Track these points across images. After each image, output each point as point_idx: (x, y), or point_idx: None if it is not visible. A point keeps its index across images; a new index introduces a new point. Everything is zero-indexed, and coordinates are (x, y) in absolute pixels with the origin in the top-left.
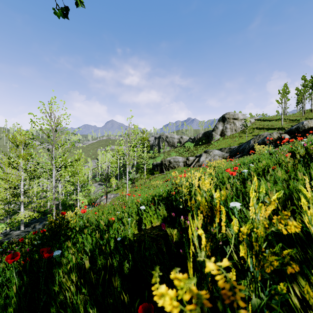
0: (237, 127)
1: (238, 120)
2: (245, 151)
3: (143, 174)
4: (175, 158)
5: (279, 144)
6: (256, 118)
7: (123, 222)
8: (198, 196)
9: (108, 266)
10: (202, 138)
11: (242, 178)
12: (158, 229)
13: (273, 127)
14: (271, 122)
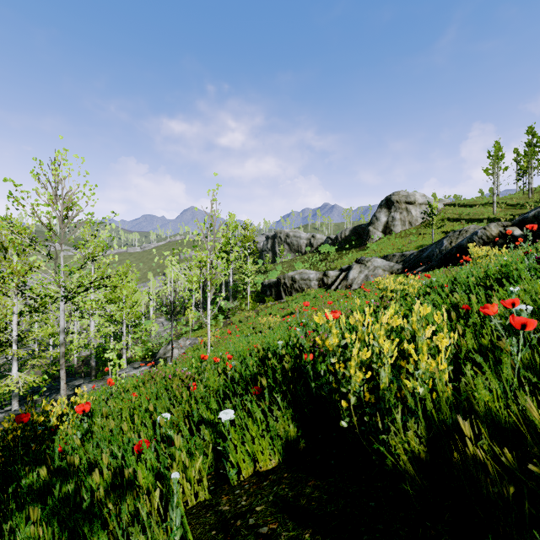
0: (414, 218)
1: (415, 205)
2: (433, 260)
3: (245, 301)
4: (303, 272)
5: None
6: (446, 202)
7: (173, 456)
8: None
9: None
10: (350, 238)
11: (507, 329)
12: (273, 498)
13: (478, 217)
14: (473, 209)
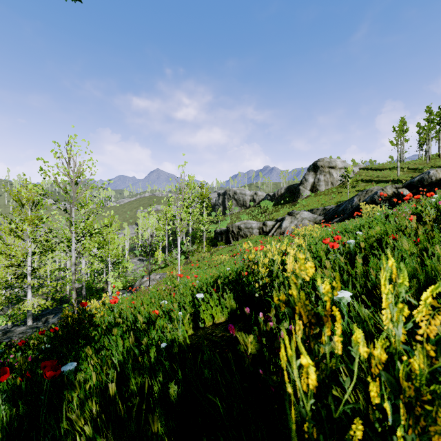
0: (335, 180)
1: (336, 169)
2: (346, 213)
3: (202, 245)
4: (247, 222)
5: (398, 203)
6: (361, 166)
7: (172, 317)
8: (292, 287)
9: (147, 388)
10: (284, 195)
11: (346, 253)
12: (223, 328)
13: (386, 179)
14: (382, 172)
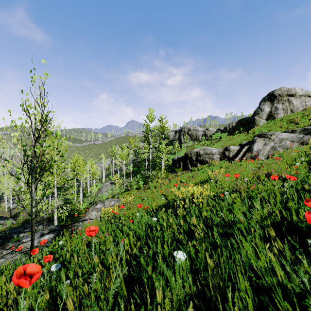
0: (295, 107)
1: (295, 97)
2: None
3: (161, 172)
4: (206, 149)
5: None
6: None
7: None
8: None
9: None
10: (236, 127)
11: None
12: None
13: None
14: None
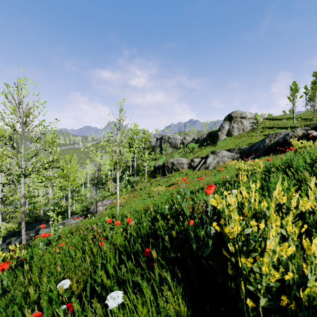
0: (245, 127)
1: (246, 119)
2: (259, 151)
3: (144, 177)
4: (179, 159)
5: None
6: (264, 117)
7: None
8: None
9: None
10: (206, 139)
11: None
12: None
13: (284, 126)
14: (281, 121)
